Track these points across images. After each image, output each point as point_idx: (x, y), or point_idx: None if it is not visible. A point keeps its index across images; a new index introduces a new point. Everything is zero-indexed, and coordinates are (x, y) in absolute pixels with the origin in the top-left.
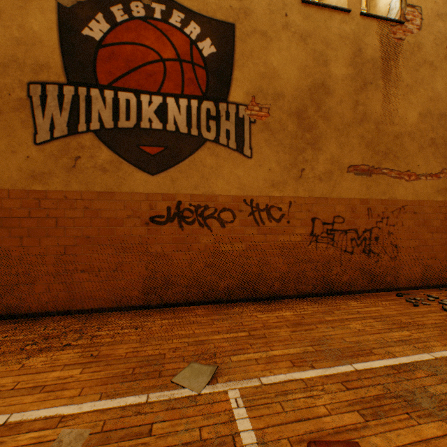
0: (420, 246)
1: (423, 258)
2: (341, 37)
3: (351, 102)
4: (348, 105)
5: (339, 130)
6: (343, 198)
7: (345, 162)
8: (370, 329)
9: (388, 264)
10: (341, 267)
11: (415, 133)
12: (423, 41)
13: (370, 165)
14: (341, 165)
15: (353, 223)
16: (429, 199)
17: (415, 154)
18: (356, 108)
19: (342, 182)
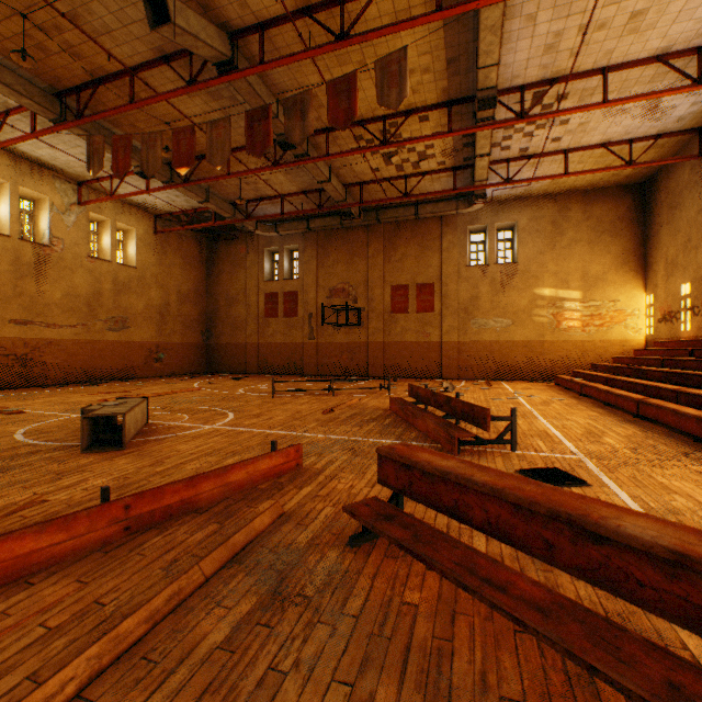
0: (64, 362)
1: (66, 369)
2: (6, 249)
3: (14, 285)
4: (11, 287)
5: (4, 300)
6: (8, 337)
7: (9, 318)
8: (7, 393)
9: (41, 372)
10: (5, 374)
11: (60, 304)
12: (66, 257)
13: (28, 320)
14: (5, 319)
15: (15, 351)
16: (70, 338)
17: (60, 315)
18: (17, 289)
19: (7, 328)
